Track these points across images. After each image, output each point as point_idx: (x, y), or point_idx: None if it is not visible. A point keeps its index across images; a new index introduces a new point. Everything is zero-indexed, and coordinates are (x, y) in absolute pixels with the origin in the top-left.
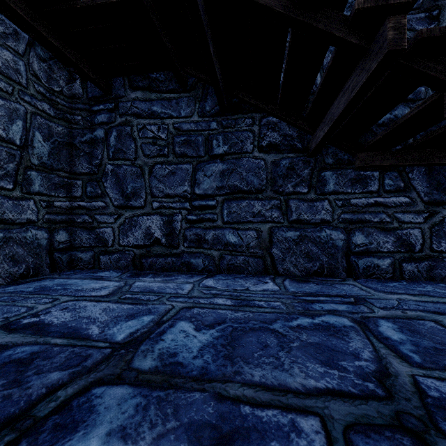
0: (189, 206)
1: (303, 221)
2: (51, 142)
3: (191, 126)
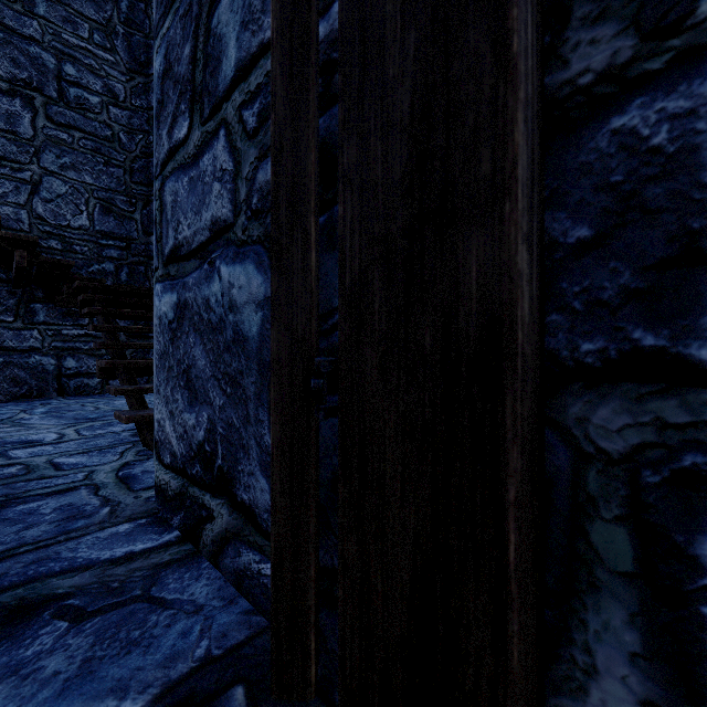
0: None
1: (9, 348)
2: None
3: None
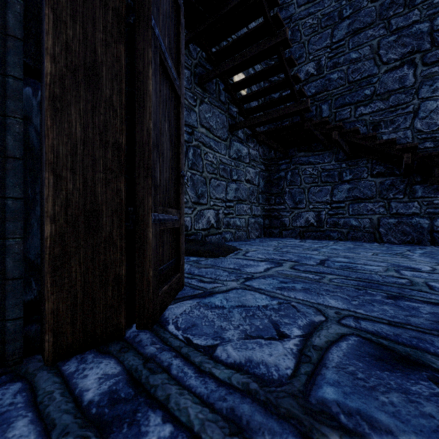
0: (329, 207)
1: (400, 214)
2: (264, 181)
3: (331, 167)
